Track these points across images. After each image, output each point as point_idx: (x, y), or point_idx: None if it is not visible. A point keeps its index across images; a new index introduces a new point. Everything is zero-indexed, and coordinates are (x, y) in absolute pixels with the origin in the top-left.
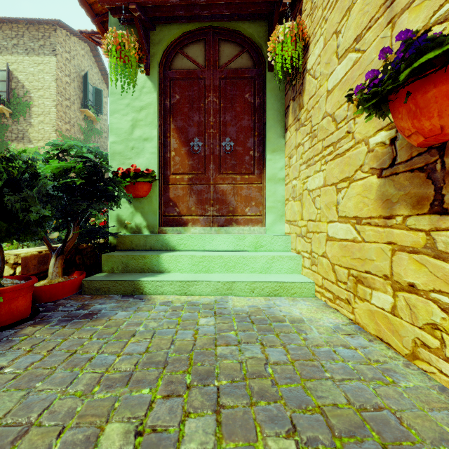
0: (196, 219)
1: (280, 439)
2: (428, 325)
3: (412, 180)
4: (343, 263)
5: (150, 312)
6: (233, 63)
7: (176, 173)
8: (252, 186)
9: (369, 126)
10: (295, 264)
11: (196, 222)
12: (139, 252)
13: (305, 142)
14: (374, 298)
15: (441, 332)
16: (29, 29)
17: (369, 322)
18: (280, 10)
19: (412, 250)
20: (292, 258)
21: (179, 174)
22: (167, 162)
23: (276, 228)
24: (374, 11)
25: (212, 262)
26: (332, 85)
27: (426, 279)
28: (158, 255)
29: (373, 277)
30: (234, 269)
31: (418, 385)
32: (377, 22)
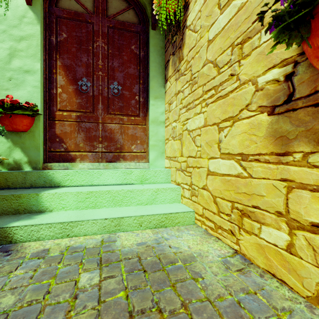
0: (84, 155)
1: None
2: None
3: (317, 115)
4: (226, 196)
5: (11, 274)
6: (121, 16)
7: (63, 110)
8: (138, 127)
9: (257, 66)
10: (176, 194)
11: (85, 157)
12: (16, 190)
13: (185, 89)
14: (264, 233)
15: None
16: None
17: (257, 255)
18: None
19: (317, 188)
20: (173, 189)
21: (66, 111)
22: (53, 98)
23: (158, 163)
24: None
25: (100, 198)
26: (213, 35)
27: None
28: (37, 193)
29: (263, 212)
30: (122, 202)
31: None
32: None
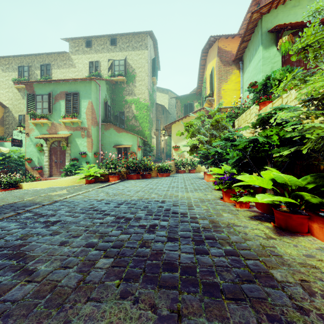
0: None
1: None
2: None
3: None
4: None
5: None
6: None
7: None
8: None
9: None
10: None
11: None
12: None
13: None
14: None
15: None
16: (134, 37)
17: None
18: None
19: None
20: None
21: None
22: None
23: None
24: None
25: None
26: None
27: None
28: None
29: None
30: None
31: None
32: None
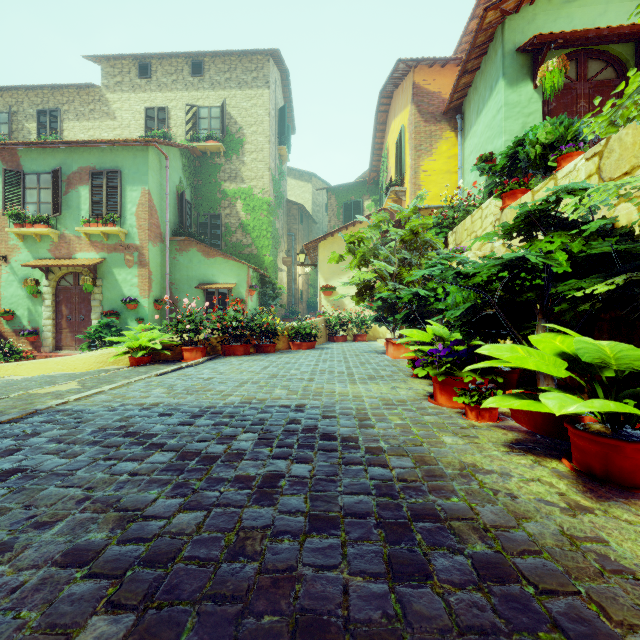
0: None
1: None
2: None
3: None
4: None
5: None
6: (599, 76)
7: None
8: None
9: None
10: None
11: None
12: None
13: None
14: None
15: None
16: (241, 62)
17: None
18: None
19: None
20: None
21: None
22: None
23: None
24: None
25: None
26: None
27: None
28: None
29: None
30: None
31: None
32: None
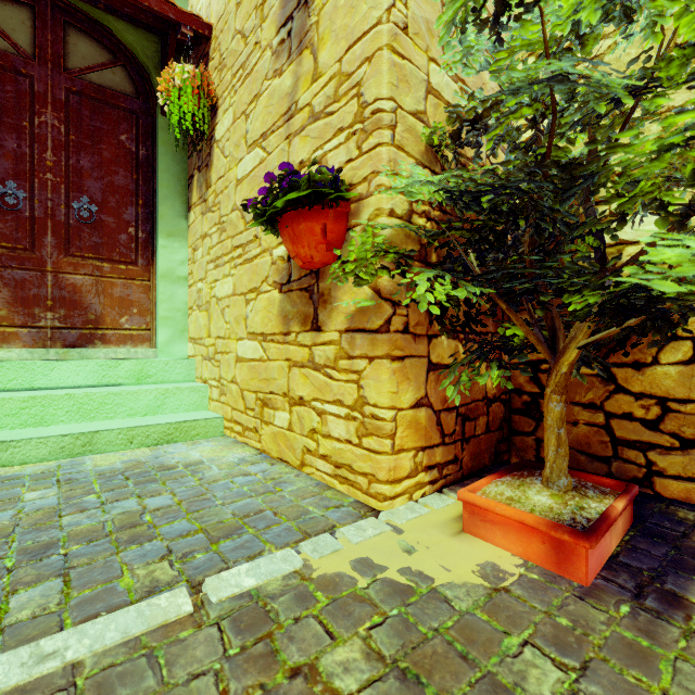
0: (10, 332)
1: (152, 565)
2: (311, 432)
3: (302, 299)
4: (252, 387)
5: None
6: (97, 75)
7: None
8: (134, 284)
9: (273, 236)
10: (200, 397)
11: (12, 338)
12: None
13: (213, 233)
14: (277, 419)
15: (318, 435)
16: None
17: (273, 446)
18: (178, 37)
19: (302, 364)
20: (195, 389)
21: None
22: None
23: (175, 349)
24: (277, 117)
25: (52, 407)
26: (241, 175)
27: (310, 390)
28: None
29: (276, 397)
30: (98, 413)
31: (301, 486)
32: (279, 130)
